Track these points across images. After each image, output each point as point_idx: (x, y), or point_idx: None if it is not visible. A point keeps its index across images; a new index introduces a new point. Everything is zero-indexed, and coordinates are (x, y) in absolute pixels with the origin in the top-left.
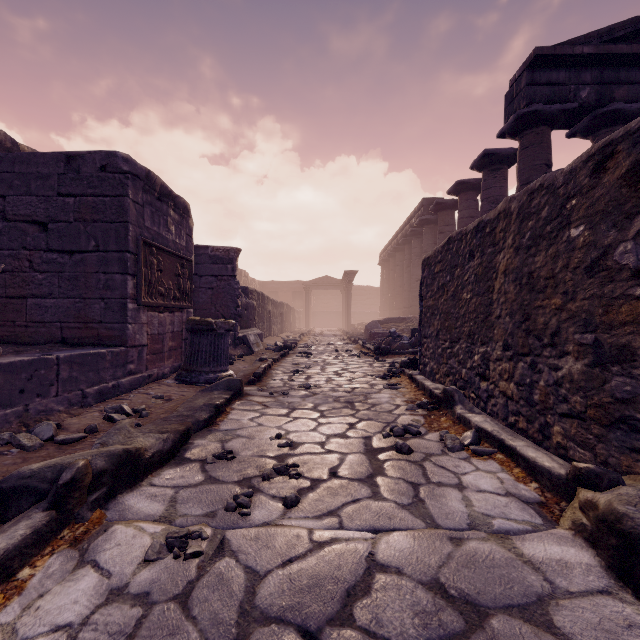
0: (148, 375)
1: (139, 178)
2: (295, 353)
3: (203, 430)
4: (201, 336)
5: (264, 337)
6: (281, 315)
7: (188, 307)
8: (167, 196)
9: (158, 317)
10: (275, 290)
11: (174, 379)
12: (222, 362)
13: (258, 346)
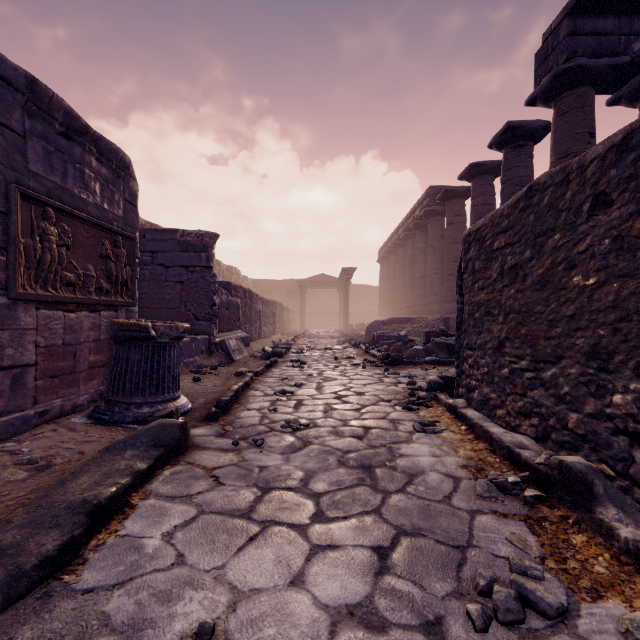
0: (38, 412)
1: (12, 86)
2: (285, 361)
3: (27, 597)
4: (130, 348)
5: (252, 340)
6: (273, 315)
7: (127, 304)
8: (81, 134)
9: (64, 318)
10: (269, 289)
11: (87, 415)
12: (166, 387)
13: (241, 353)
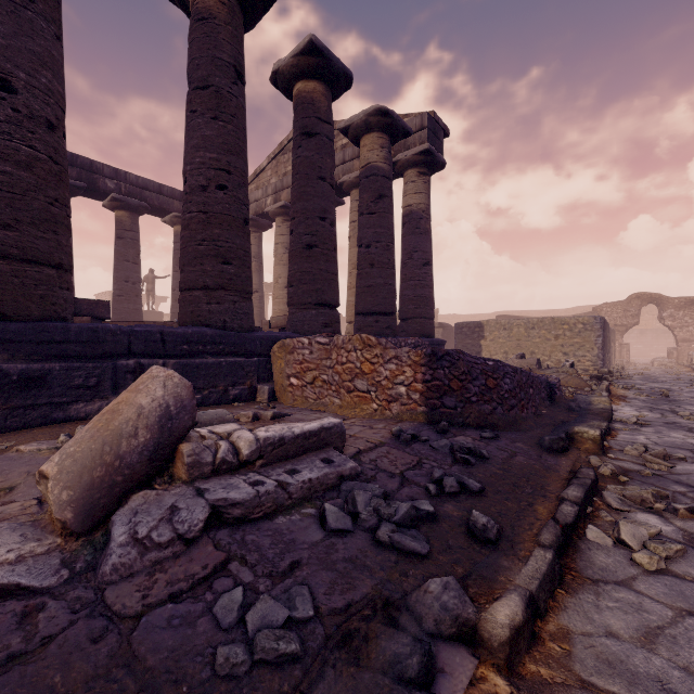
0: None
1: None
2: None
3: None
4: None
5: None
6: None
7: None
8: None
9: None
10: None
11: None
12: None
13: None
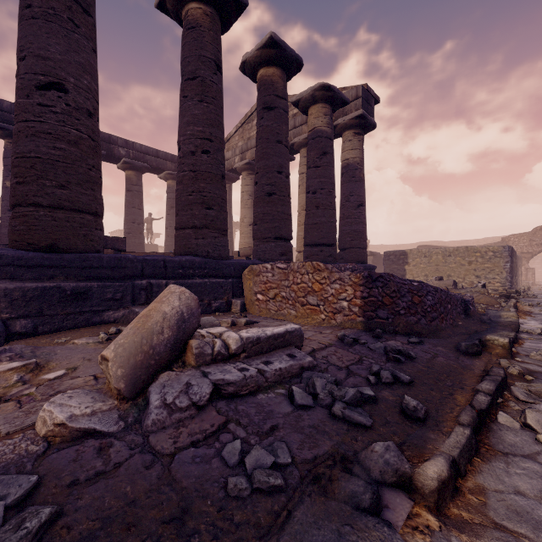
0: None
1: None
2: None
3: None
4: None
5: None
6: None
7: None
8: None
9: None
10: None
11: None
12: None
13: None
